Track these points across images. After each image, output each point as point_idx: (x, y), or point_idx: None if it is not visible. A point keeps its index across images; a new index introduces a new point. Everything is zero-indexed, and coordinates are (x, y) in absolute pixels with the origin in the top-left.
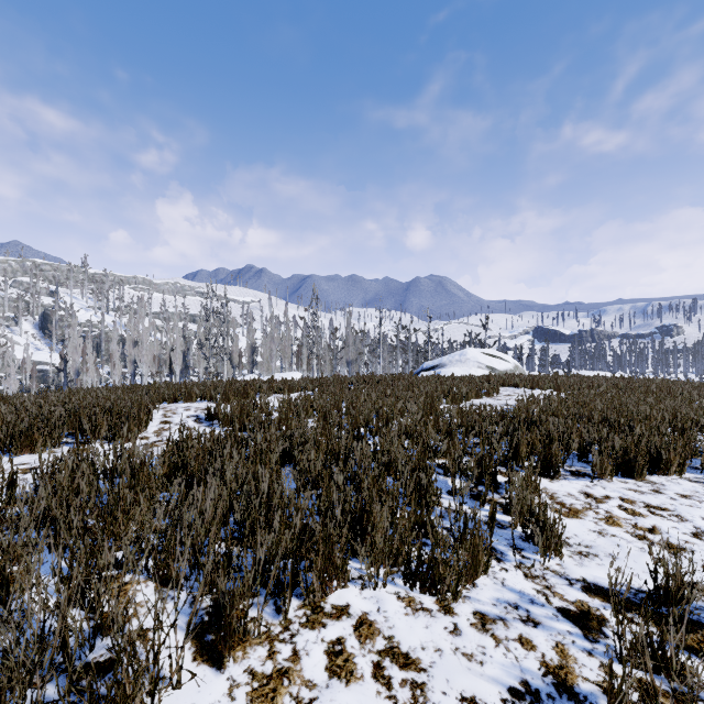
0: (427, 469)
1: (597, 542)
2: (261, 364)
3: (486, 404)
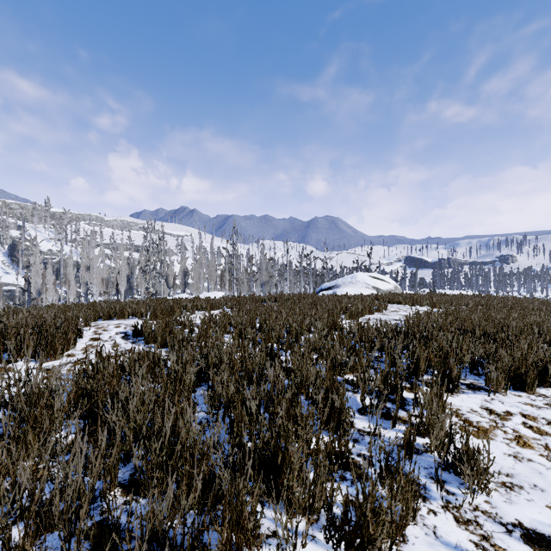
0: (339, 389)
1: (517, 469)
2: (191, 285)
3: (378, 319)
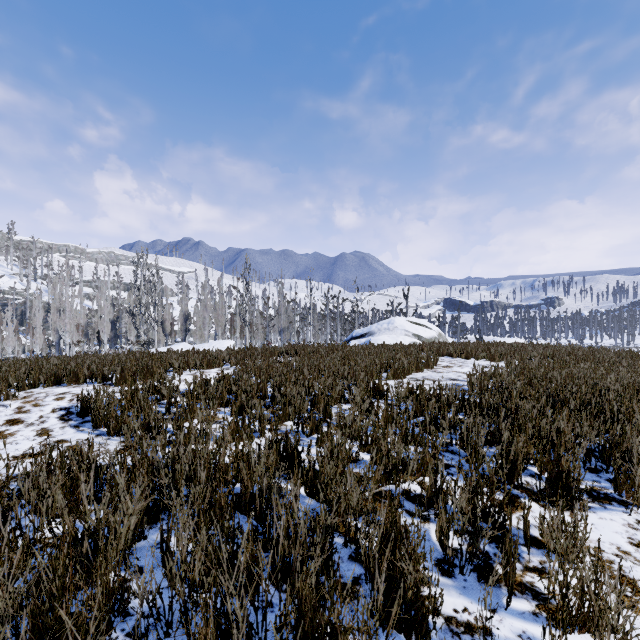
0: (406, 533)
1: None
2: (194, 332)
3: (430, 378)
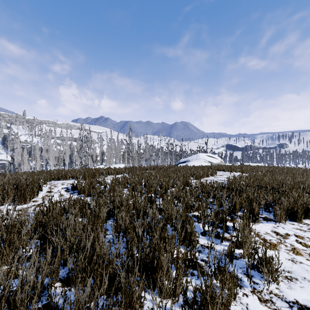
0: (190, 221)
1: (294, 268)
2: (106, 160)
3: (212, 179)
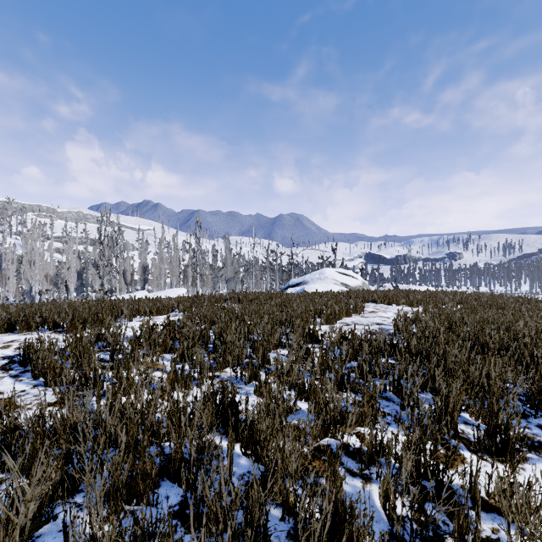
0: (352, 512)
1: None
2: (151, 281)
3: (358, 323)
